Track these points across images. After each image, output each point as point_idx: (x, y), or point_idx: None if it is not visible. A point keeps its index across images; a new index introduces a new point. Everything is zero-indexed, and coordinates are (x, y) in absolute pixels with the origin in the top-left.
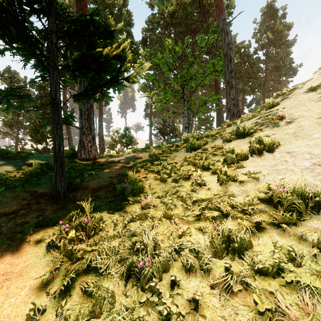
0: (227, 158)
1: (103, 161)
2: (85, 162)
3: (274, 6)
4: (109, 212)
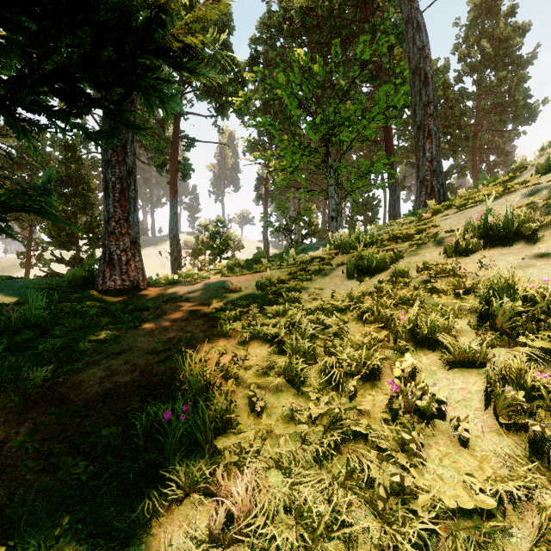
0: (498, 314)
1: (153, 295)
2: (111, 299)
3: None
4: None
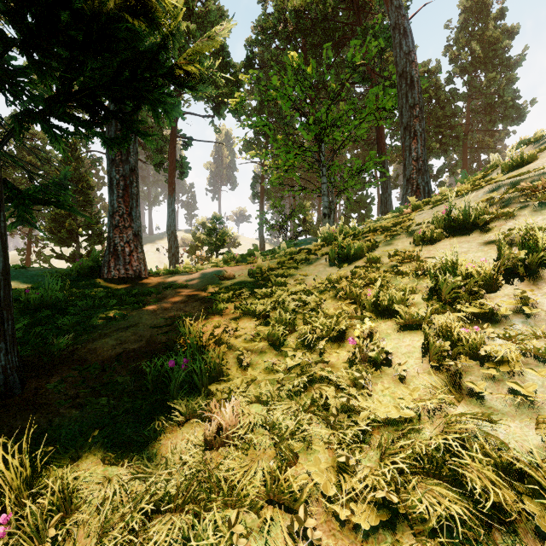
0: (442, 287)
1: (154, 283)
2: (116, 286)
3: None
4: (105, 460)
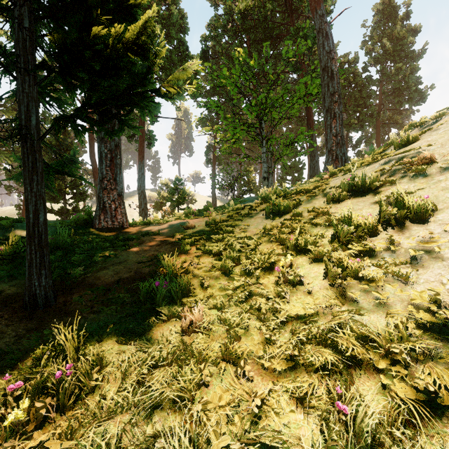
0: (340, 233)
1: (134, 231)
2: (105, 234)
3: (392, 2)
4: (119, 341)
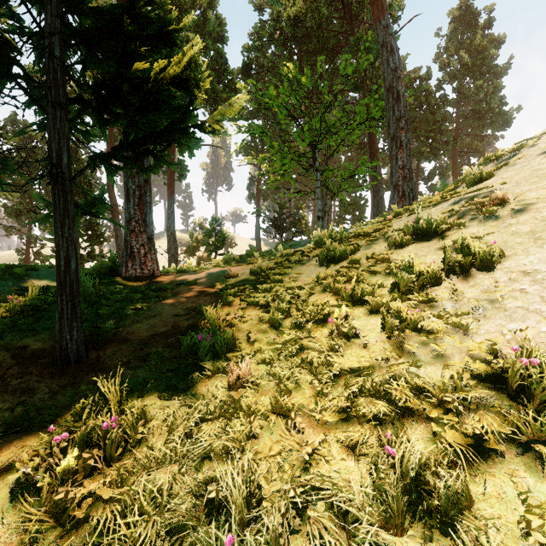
0: (400, 282)
1: (166, 281)
2: (133, 284)
3: (471, 7)
4: (161, 397)
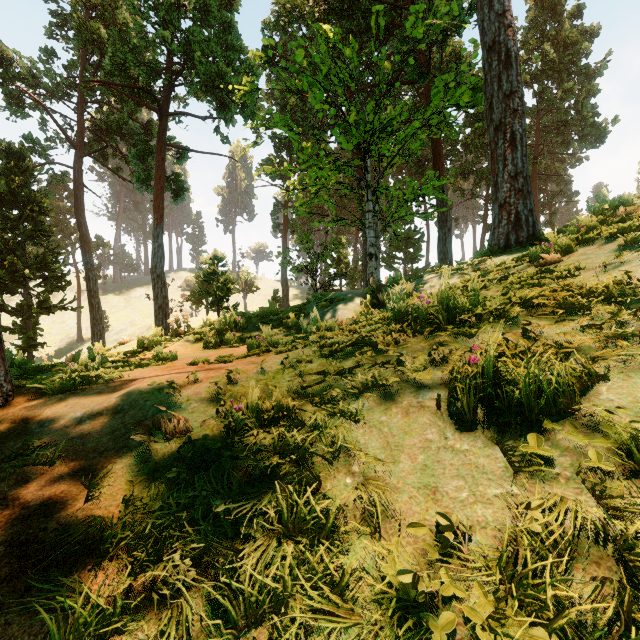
0: None
1: (1, 427)
2: None
3: None
4: None
